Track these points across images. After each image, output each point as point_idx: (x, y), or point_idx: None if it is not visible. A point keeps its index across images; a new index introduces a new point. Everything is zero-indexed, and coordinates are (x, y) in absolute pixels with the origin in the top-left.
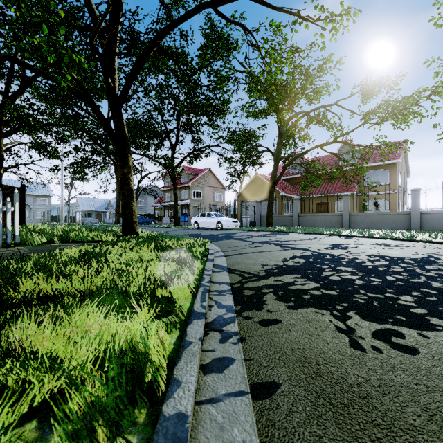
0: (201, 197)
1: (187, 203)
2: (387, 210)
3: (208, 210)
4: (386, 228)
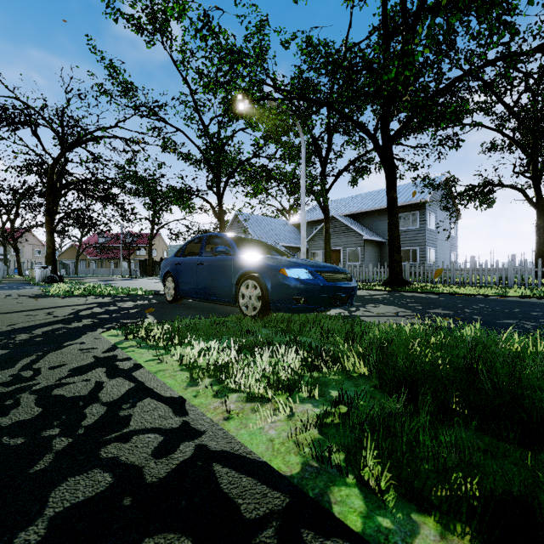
0: (20, 253)
1: (7, 257)
2: (125, 268)
3: (28, 263)
4: (125, 275)
